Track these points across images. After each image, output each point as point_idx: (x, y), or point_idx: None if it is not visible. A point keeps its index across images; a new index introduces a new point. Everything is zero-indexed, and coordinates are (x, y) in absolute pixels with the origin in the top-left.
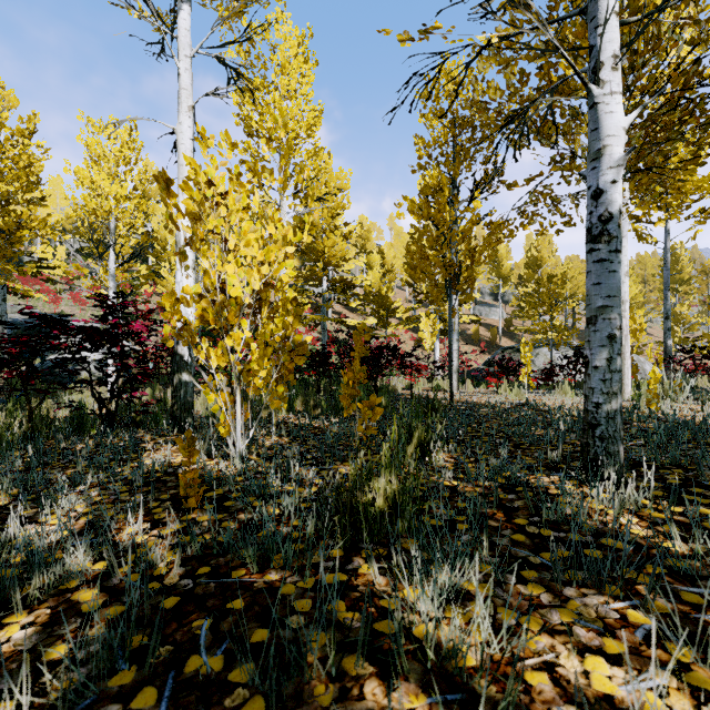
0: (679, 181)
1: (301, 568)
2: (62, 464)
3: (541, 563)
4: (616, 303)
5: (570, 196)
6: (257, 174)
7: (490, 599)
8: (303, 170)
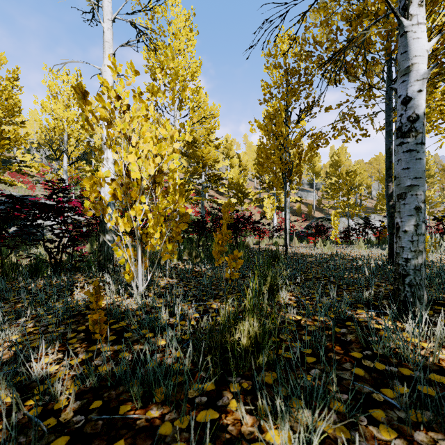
0: (441, 105)
1: (178, 403)
2: (16, 299)
3: (384, 400)
4: (421, 183)
5: (368, 115)
6: (154, 94)
7: (349, 444)
8: (186, 88)
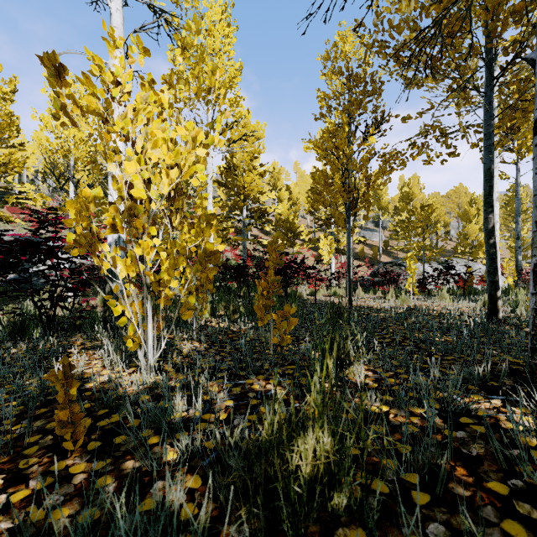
0: None
1: None
2: None
3: None
4: None
5: (461, 125)
6: (172, 85)
7: None
8: (215, 71)
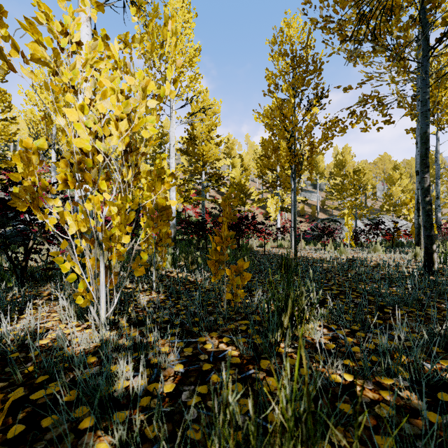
0: None
1: None
2: None
3: None
4: None
5: (399, 93)
6: (128, 44)
7: None
8: (167, 22)
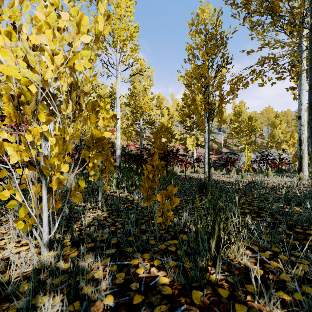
0: None
1: None
2: None
3: None
4: None
5: (292, 53)
6: None
7: None
8: None
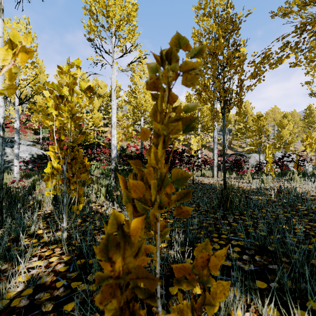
0: None
1: None
2: None
3: None
4: None
5: None
6: None
7: None
8: None
